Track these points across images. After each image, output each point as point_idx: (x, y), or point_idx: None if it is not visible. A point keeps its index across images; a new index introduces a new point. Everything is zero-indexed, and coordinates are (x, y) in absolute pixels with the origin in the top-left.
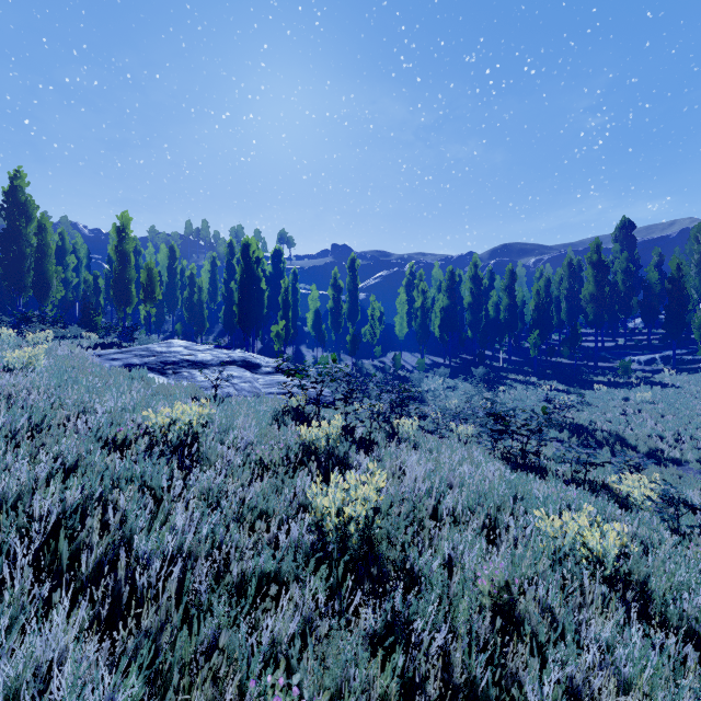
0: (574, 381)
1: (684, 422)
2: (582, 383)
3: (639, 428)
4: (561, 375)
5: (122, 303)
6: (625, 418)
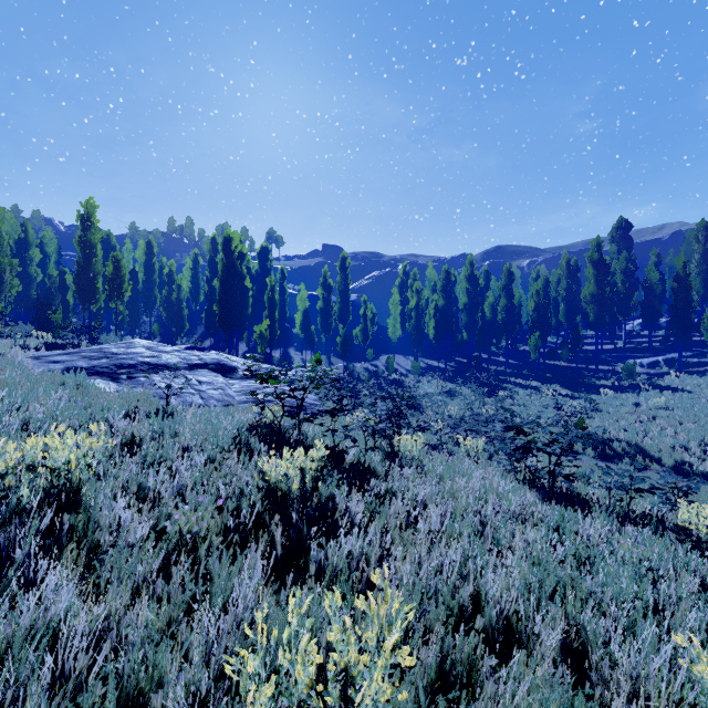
0: (577, 385)
1: (707, 430)
2: (585, 388)
3: (659, 438)
4: (562, 378)
5: (86, 300)
6: (641, 426)
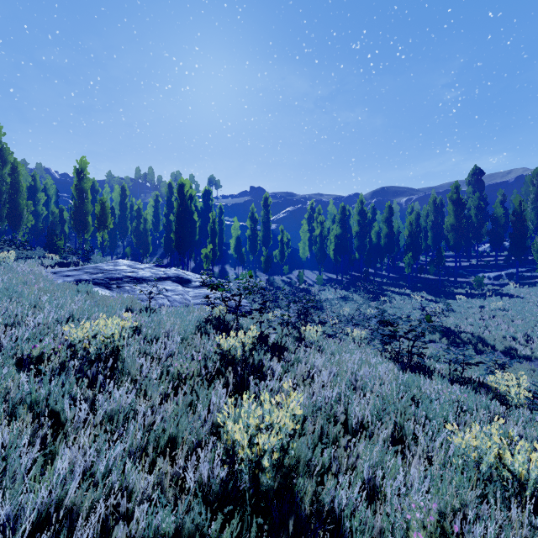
0: (439, 293)
1: (531, 325)
2: (446, 294)
3: (495, 331)
4: (429, 288)
5: (80, 231)
6: (483, 323)
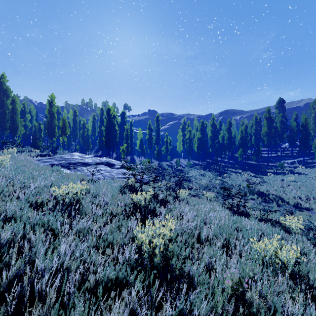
0: (258, 172)
1: (310, 190)
2: (262, 173)
3: (289, 193)
4: (252, 169)
5: (51, 136)
6: (283, 189)
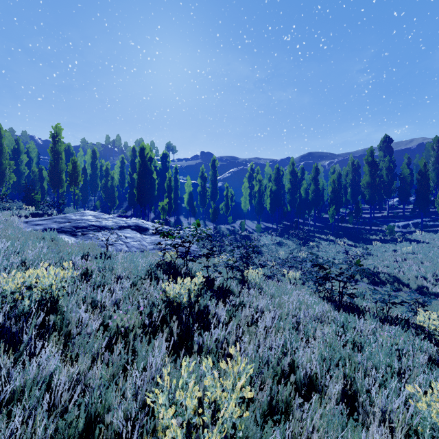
0: (358, 239)
1: (438, 267)
2: (363, 240)
3: (408, 271)
4: (349, 235)
5: (55, 187)
6: (397, 264)
